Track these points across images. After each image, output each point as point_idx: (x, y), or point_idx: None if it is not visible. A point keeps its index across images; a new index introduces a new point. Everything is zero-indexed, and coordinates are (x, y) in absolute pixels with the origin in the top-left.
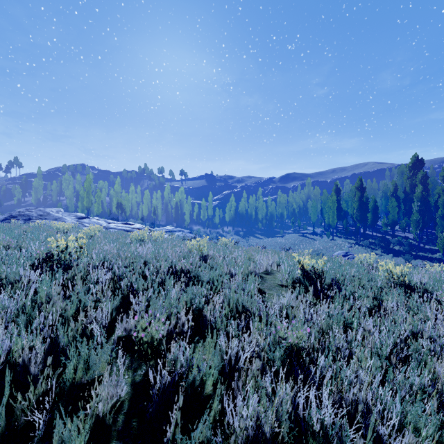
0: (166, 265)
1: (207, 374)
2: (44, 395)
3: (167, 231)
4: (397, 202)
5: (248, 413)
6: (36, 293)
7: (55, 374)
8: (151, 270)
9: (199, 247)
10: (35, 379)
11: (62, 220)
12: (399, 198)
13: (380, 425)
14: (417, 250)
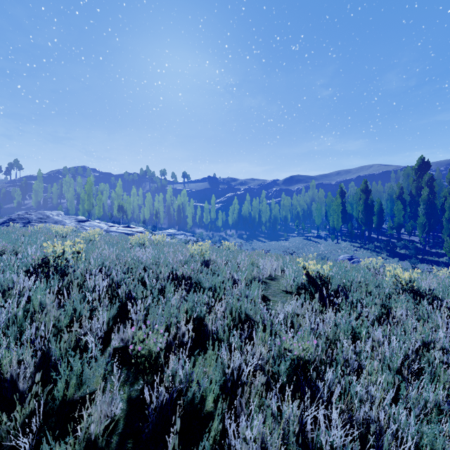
0: (167, 271)
1: (208, 390)
2: (32, 414)
3: (169, 234)
4: (403, 205)
5: (251, 436)
6: (30, 301)
7: (45, 392)
8: (151, 276)
9: (201, 251)
10: (24, 396)
11: (62, 223)
12: (405, 200)
13: (394, 449)
14: (423, 254)
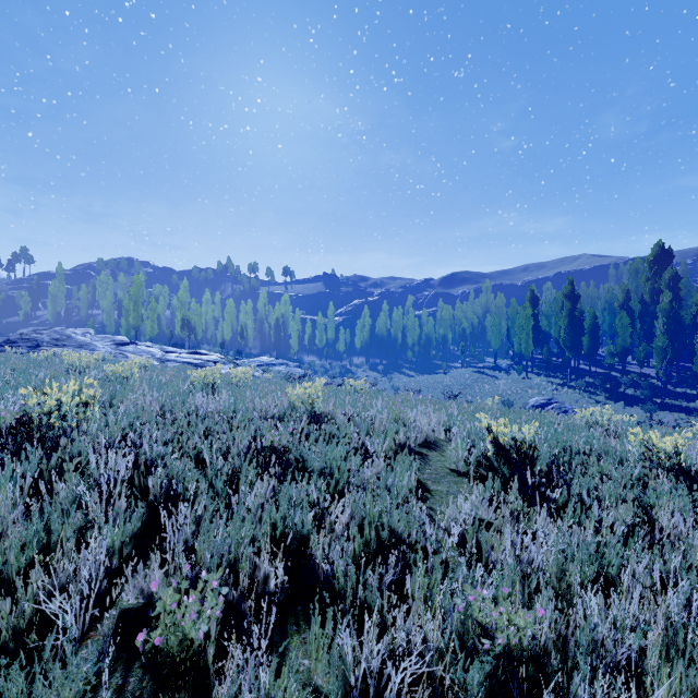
0: (246, 436)
1: None
2: None
3: (262, 364)
4: (630, 319)
5: None
6: None
7: None
8: (216, 448)
9: (308, 399)
10: None
11: (91, 347)
12: (632, 311)
13: None
14: (663, 396)
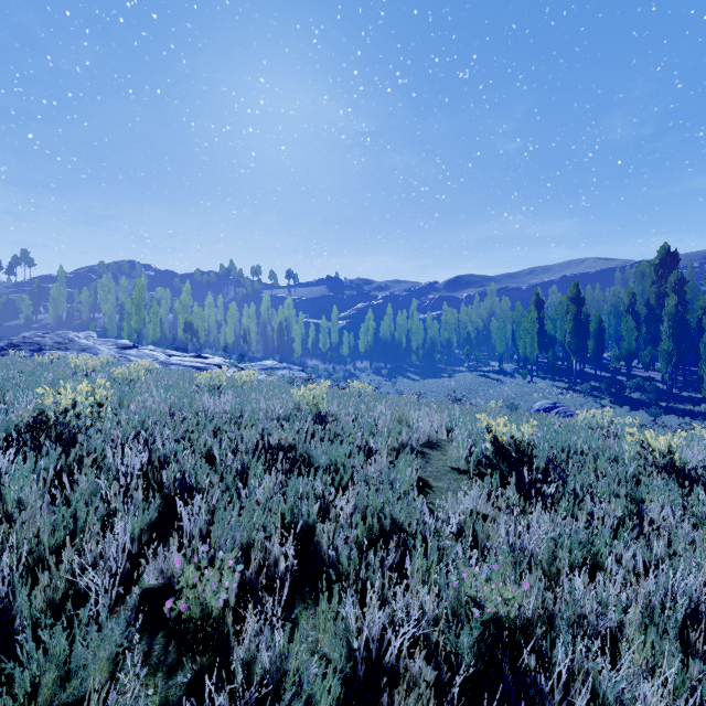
0: (254, 435)
1: (319, 693)
2: None
3: (265, 368)
4: (636, 322)
5: None
6: None
7: None
8: (225, 446)
9: (313, 400)
10: None
11: (94, 351)
12: (638, 315)
13: None
14: (668, 400)
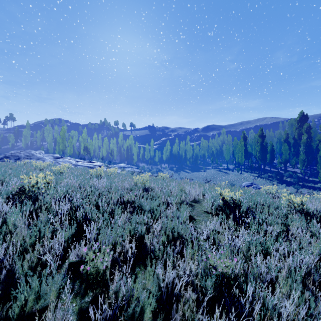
0: (116, 196)
1: (146, 304)
2: None
3: (120, 167)
4: (288, 146)
5: None
6: (6, 223)
7: (4, 309)
8: (104, 201)
9: (143, 181)
10: None
11: (43, 159)
12: (289, 143)
13: None
14: (303, 181)
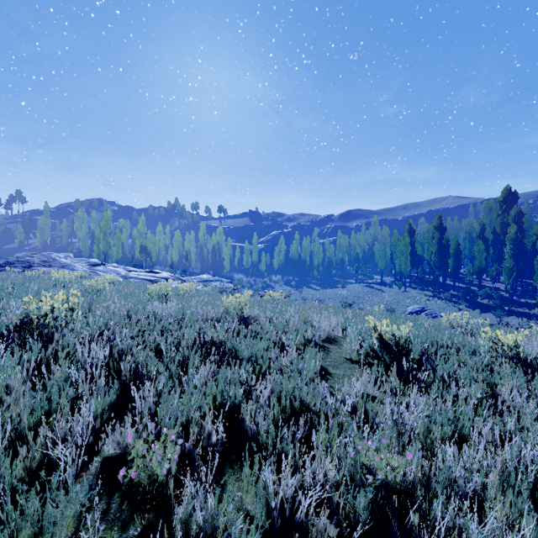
0: (192, 333)
1: None
2: None
3: (202, 280)
4: (485, 246)
5: None
6: None
7: None
8: (170, 342)
9: (239, 306)
10: None
11: (71, 267)
12: (487, 240)
13: None
14: (510, 305)
